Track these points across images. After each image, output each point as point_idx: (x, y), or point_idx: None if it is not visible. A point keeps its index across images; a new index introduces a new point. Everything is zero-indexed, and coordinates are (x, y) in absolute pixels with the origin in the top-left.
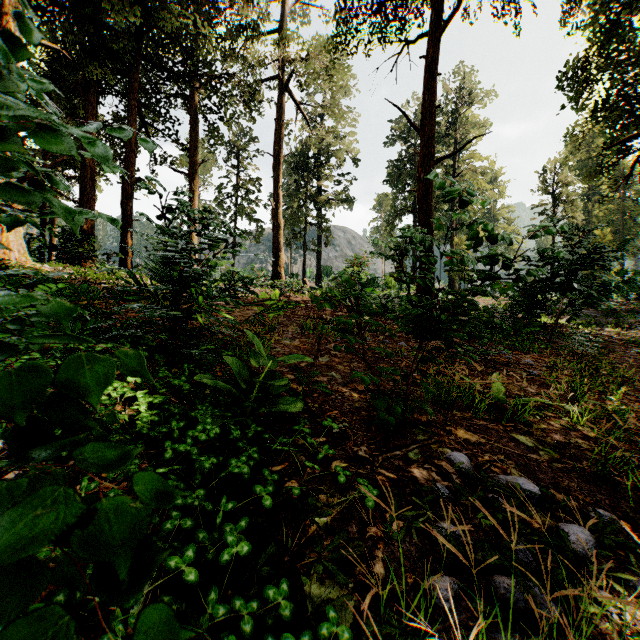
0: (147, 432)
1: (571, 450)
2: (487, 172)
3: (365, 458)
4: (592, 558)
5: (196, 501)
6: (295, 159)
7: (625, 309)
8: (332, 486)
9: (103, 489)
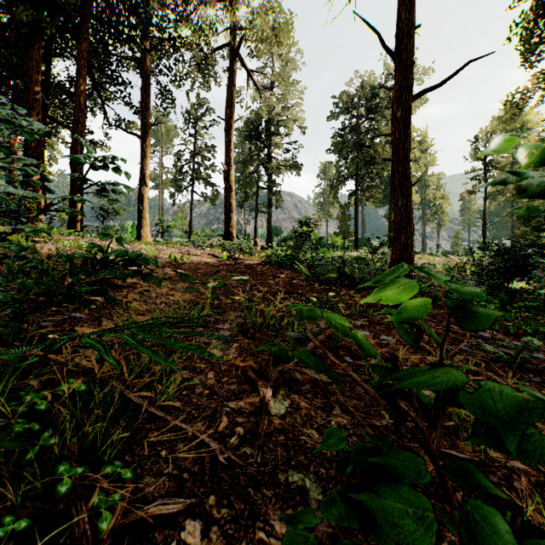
0: None
1: None
2: (424, 140)
3: None
4: None
5: None
6: (247, 128)
7: None
8: None
9: None
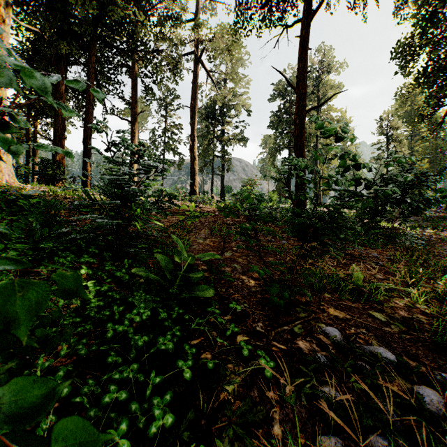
0: (94, 315)
1: (414, 324)
2: (341, 120)
3: (261, 332)
4: (443, 416)
5: (131, 374)
6: (206, 110)
7: (438, 216)
8: (237, 356)
9: (57, 363)
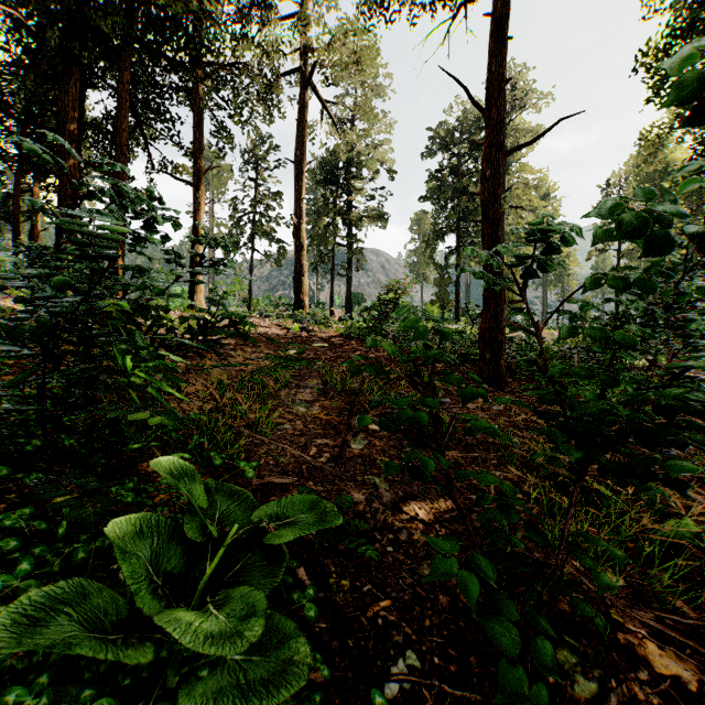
0: None
1: None
2: (542, 186)
3: None
4: None
5: None
6: (322, 170)
7: None
8: None
9: None
